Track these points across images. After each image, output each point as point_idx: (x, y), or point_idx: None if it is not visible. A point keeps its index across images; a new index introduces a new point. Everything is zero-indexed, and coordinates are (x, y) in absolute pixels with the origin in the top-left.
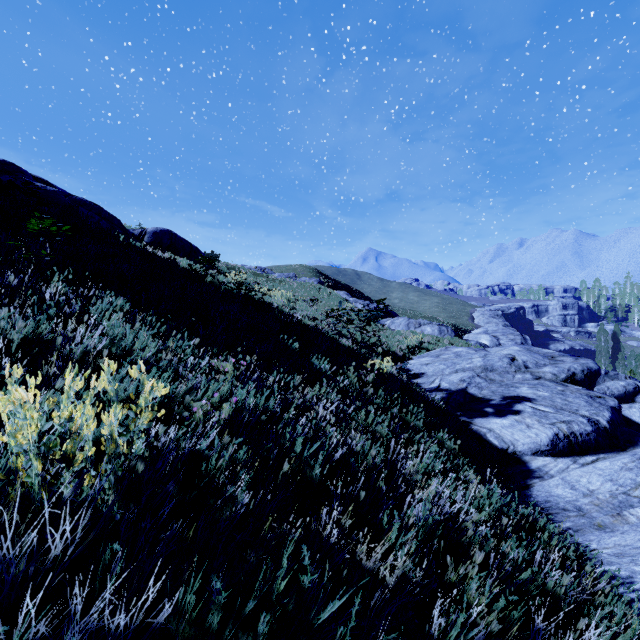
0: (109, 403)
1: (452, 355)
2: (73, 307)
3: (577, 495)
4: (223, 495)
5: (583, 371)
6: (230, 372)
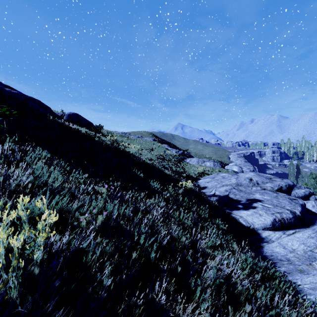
0: (21, 224)
1: (220, 177)
2: (15, 157)
3: (287, 252)
4: (95, 277)
5: (286, 186)
6: (105, 193)
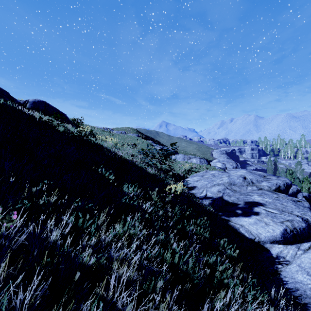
0: None
1: (210, 175)
2: None
3: None
4: None
5: (284, 185)
6: None
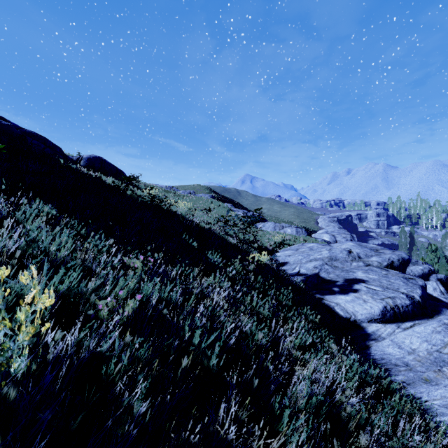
0: None
1: (307, 249)
2: None
3: (404, 353)
4: (121, 399)
5: (399, 260)
6: (139, 267)
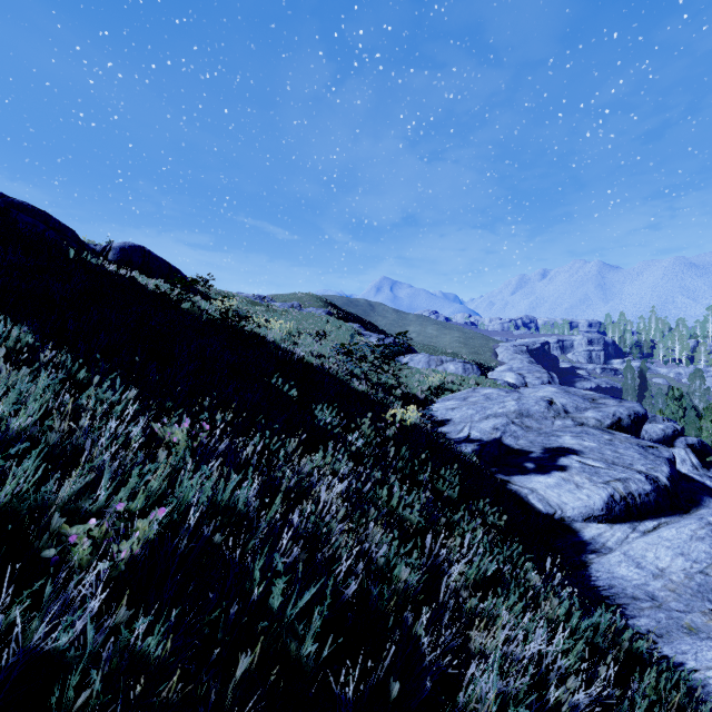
0: None
1: (481, 398)
2: None
3: (646, 576)
4: None
5: (630, 416)
6: (182, 442)
